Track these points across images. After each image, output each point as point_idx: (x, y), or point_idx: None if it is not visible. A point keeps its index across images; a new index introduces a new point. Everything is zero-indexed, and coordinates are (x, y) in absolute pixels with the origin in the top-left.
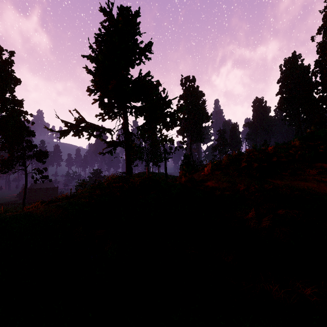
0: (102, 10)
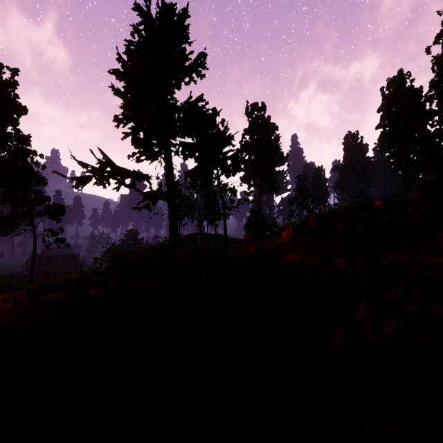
0: (136, 9)
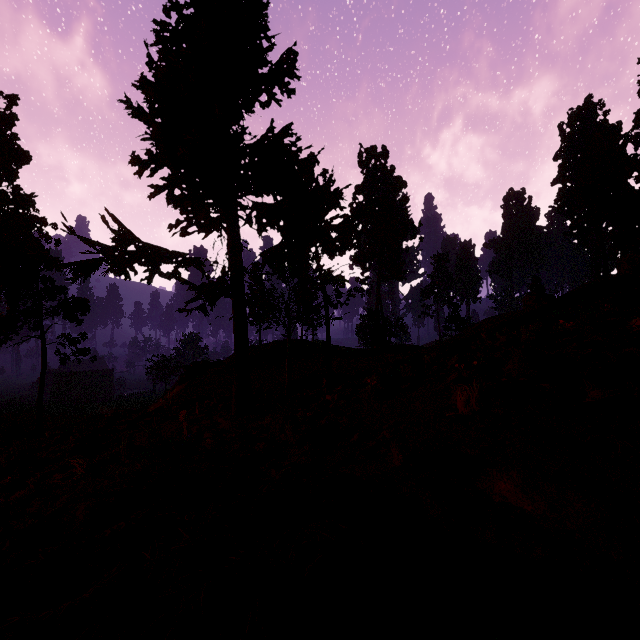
0: None
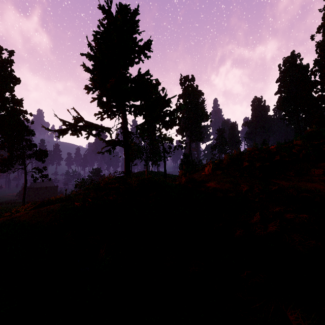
0: (101, 8)
